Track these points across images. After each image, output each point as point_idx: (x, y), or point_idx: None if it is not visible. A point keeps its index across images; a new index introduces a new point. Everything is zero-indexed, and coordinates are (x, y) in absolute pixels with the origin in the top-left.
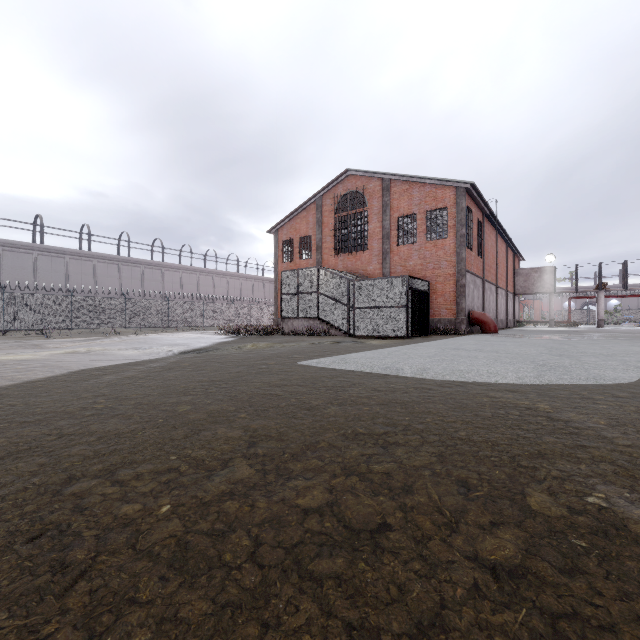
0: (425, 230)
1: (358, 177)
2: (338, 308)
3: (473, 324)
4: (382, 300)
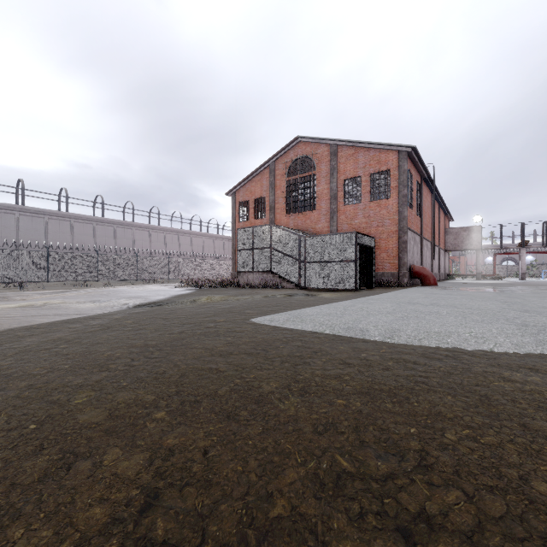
0: (369, 191)
1: (308, 143)
2: (290, 262)
3: (414, 277)
4: (331, 255)
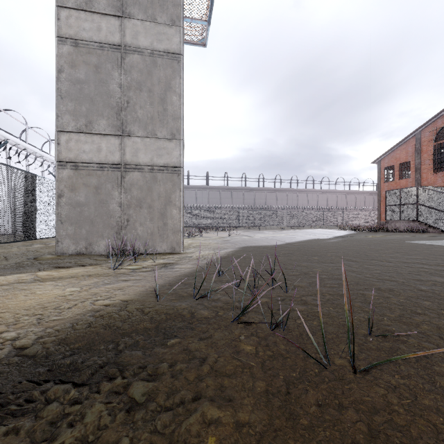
0: None
1: None
2: (435, 214)
3: None
4: None
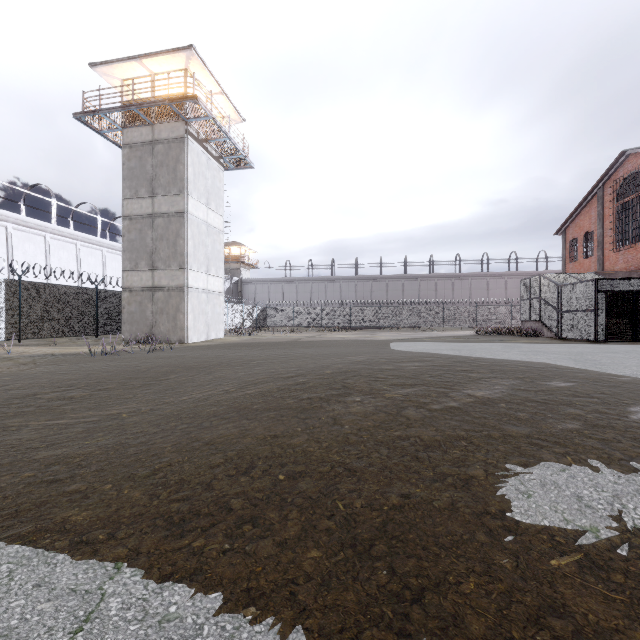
0: None
1: (638, 154)
2: (551, 312)
3: None
4: (578, 304)
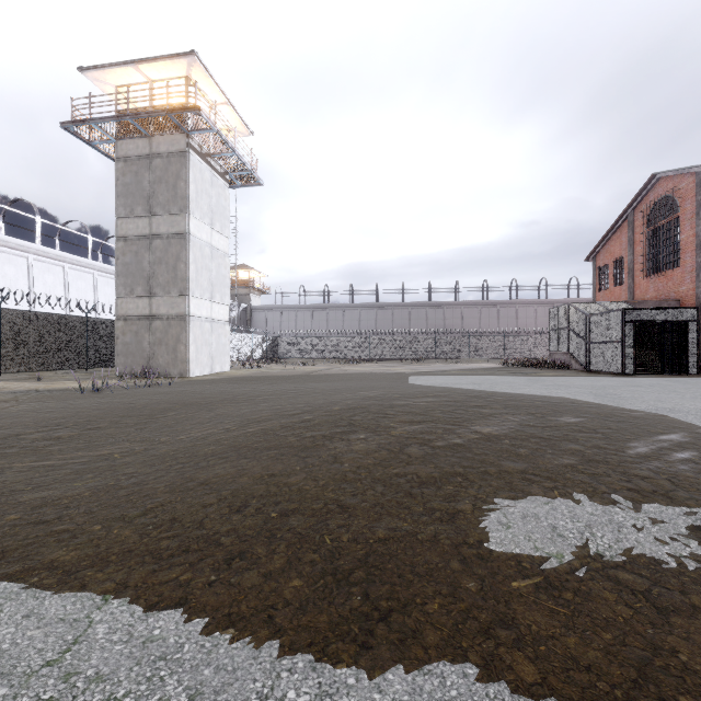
0: None
1: (669, 178)
2: (579, 343)
3: None
4: (606, 335)
